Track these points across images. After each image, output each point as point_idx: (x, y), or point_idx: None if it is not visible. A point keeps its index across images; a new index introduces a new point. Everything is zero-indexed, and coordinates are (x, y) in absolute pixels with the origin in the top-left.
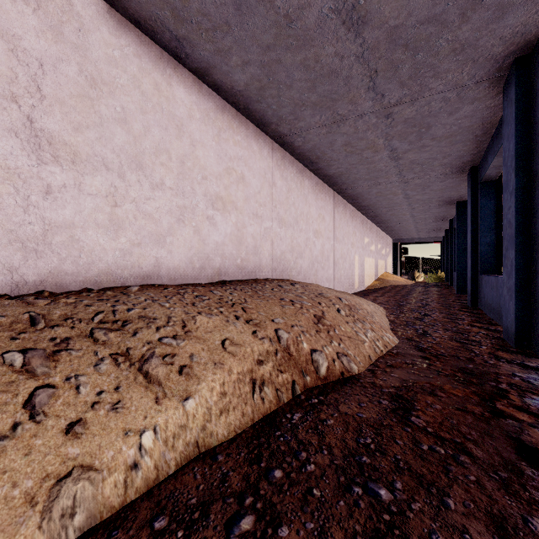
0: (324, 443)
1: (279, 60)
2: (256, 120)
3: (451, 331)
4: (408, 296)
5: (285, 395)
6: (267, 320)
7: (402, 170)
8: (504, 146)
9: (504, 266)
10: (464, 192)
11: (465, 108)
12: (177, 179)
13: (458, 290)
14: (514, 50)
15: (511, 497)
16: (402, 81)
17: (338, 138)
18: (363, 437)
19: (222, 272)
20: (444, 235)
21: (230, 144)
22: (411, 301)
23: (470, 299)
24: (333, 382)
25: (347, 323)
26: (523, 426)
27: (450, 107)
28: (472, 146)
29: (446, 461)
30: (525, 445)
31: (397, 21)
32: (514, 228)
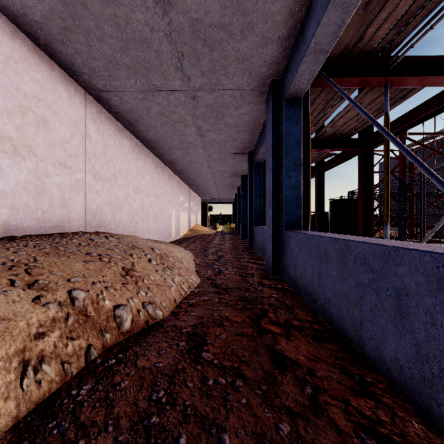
0: (112, 416)
1: (84, 3)
2: (63, 64)
3: (237, 268)
4: (211, 242)
5: (75, 365)
6: (60, 280)
7: (206, 145)
8: (266, 138)
9: (267, 220)
10: (246, 168)
11: (245, 107)
12: None
13: (242, 237)
14: (272, 74)
15: (269, 408)
16: (203, 71)
17: (153, 106)
18: (156, 391)
19: (12, 226)
20: (235, 198)
21: (25, 79)
22: (213, 246)
23: (249, 243)
24: (136, 334)
25: (157, 272)
26: (276, 337)
27: (236, 103)
28: (250, 137)
29: (226, 391)
30: (277, 354)
31: (197, 15)
32: (271, 195)
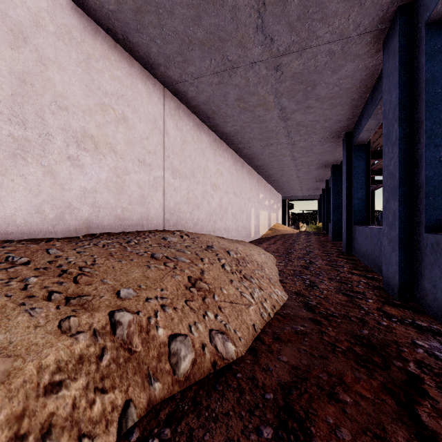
0: None
1: None
2: (141, 59)
3: (336, 281)
4: (294, 243)
5: (99, 441)
6: (108, 293)
7: (290, 132)
8: (384, 100)
9: (385, 217)
10: (338, 156)
11: (347, 66)
12: (11, 101)
13: (333, 238)
14: None
15: None
16: (291, 22)
17: (230, 91)
18: None
19: (93, 223)
20: (321, 193)
21: (105, 77)
22: (297, 248)
23: (345, 246)
24: (197, 384)
25: (231, 283)
26: None
27: (334, 63)
28: (349, 111)
29: None
30: None
31: None
32: (397, 179)
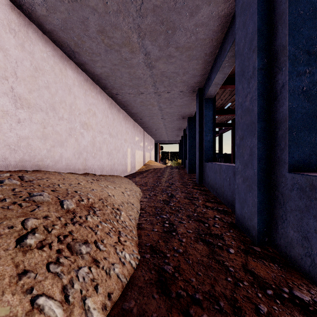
0: None
1: None
2: None
3: (194, 219)
4: (161, 176)
5: None
6: None
7: (155, 81)
8: (237, 39)
9: (238, 155)
10: (193, 110)
11: (203, 9)
12: None
13: (189, 171)
14: None
15: None
16: None
17: (89, 16)
18: None
19: None
20: (180, 139)
21: None
22: (163, 181)
23: (198, 179)
24: None
25: (17, 281)
26: None
27: (192, 2)
28: (202, 66)
29: None
30: None
31: None
32: (256, 113)
